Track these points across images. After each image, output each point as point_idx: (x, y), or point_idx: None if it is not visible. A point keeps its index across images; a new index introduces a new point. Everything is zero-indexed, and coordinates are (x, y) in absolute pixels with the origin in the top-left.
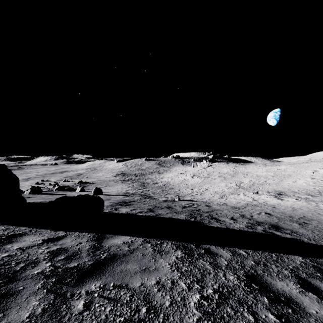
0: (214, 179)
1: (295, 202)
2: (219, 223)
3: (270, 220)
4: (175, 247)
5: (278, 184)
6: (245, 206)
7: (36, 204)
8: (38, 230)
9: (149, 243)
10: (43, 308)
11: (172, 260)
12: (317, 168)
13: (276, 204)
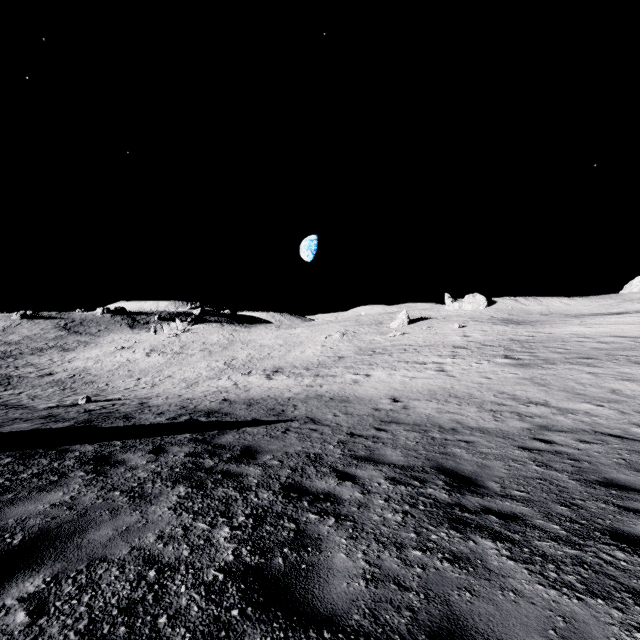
0: (191, 356)
1: (284, 380)
2: (127, 421)
3: (218, 406)
4: (6, 457)
5: (282, 358)
6: (209, 394)
7: None
8: None
9: None
10: None
11: None
12: (333, 331)
13: (257, 386)
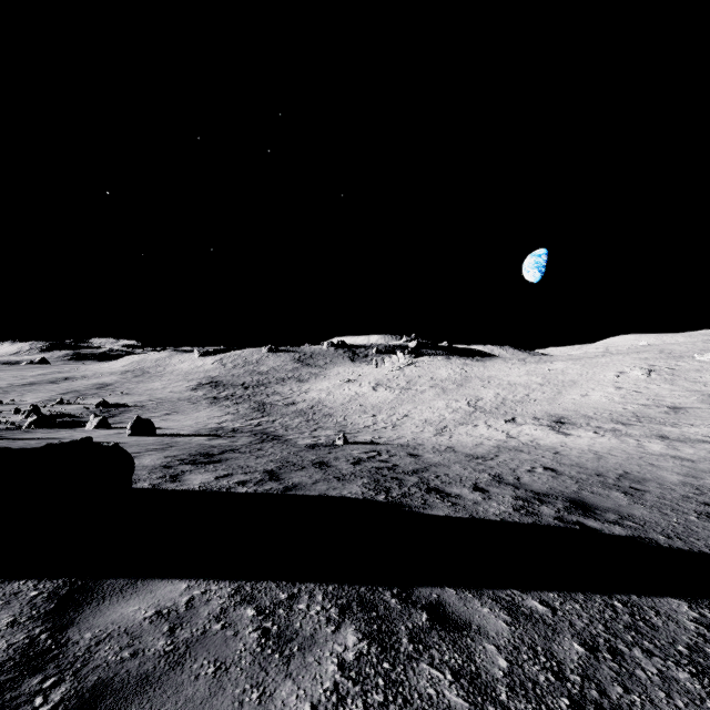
0: (422, 392)
1: (596, 438)
2: (449, 503)
3: (561, 486)
4: (336, 611)
5: (553, 402)
6: (496, 452)
7: None
8: None
9: (251, 604)
10: None
11: (327, 683)
12: (625, 367)
13: (559, 445)
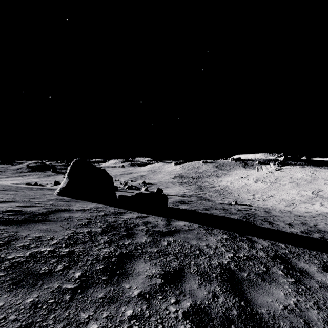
0: (283, 185)
1: None
2: (271, 225)
3: None
4: (222, 233)
5: None
6: (315, 216)
7: (124, 196)
8: (131, 212)
9: (203, 228)
10: (149, 240)
11: (219, 238)
12: None
13: None
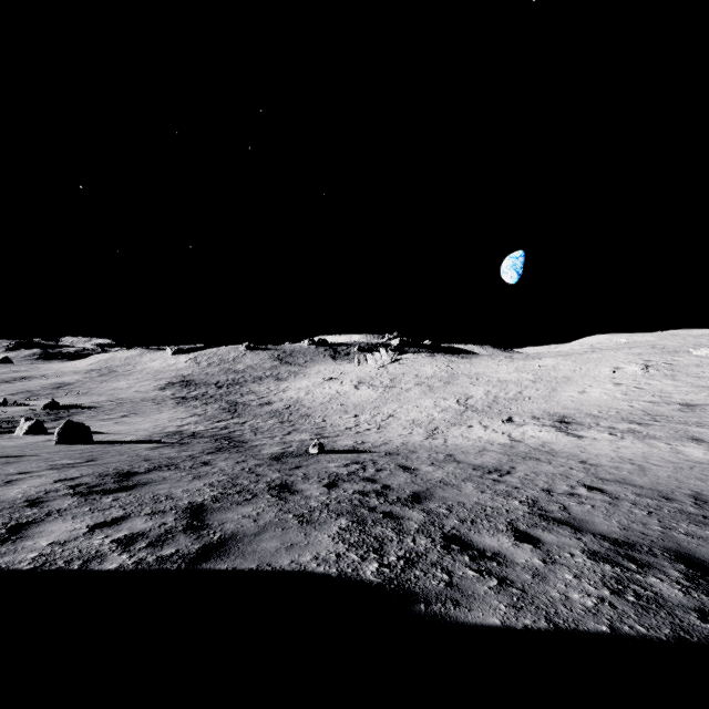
0: (407, 390)
1: (616, 441)
2: (493, 581)
3: (635, 522)
4: None
5: (550, 400)
6: (508, 461)
7: None
8: None
9: None
10: None
11: None
12: (619, 362)
13: (579, 451)
